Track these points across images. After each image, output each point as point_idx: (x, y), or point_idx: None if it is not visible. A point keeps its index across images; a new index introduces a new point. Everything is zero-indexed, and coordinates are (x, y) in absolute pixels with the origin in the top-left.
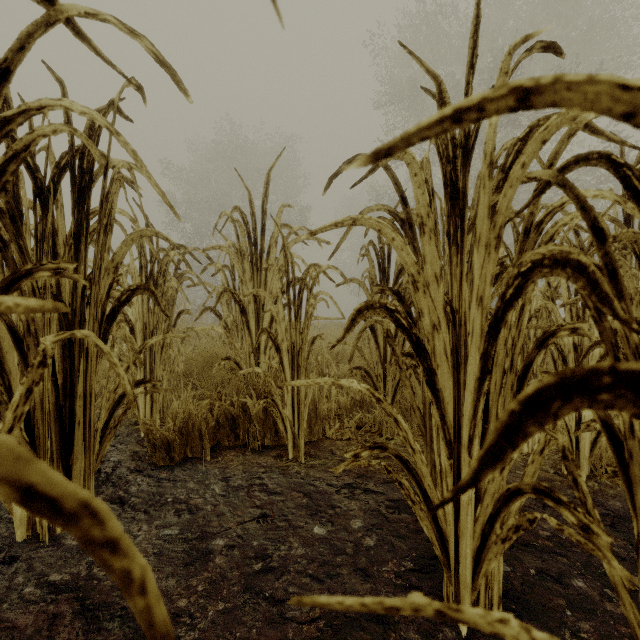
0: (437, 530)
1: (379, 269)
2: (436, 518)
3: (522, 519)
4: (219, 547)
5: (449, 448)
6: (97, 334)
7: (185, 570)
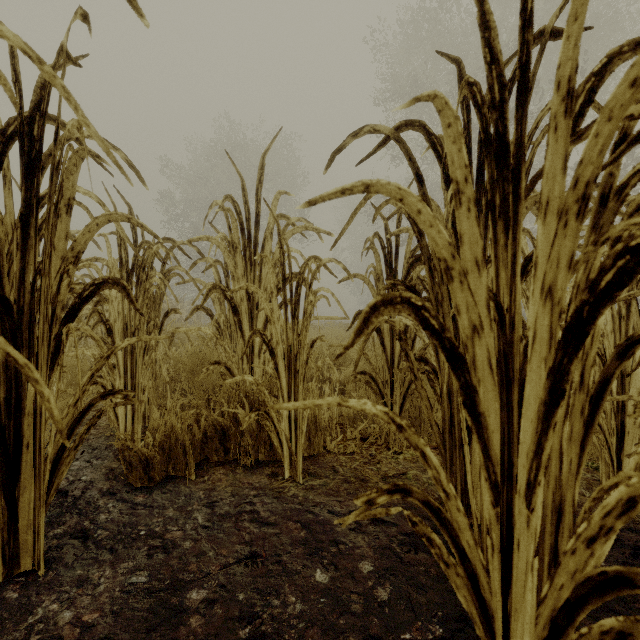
0: (479, 602)
1: (385, 264)
2: (477, 586)
3: (632, 625)
4: (195, 602)
5: (494, 492)
6: (47, 337)
7: (149, 639)
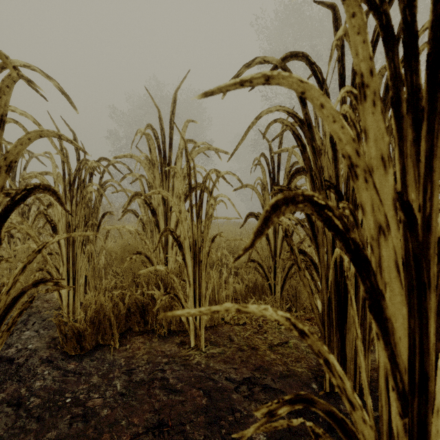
0: None
1: (270, 176)
2: None
3: None
4: None
5: (402, 401)
6: None
7: None
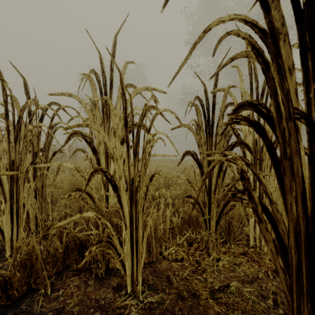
0: None
1: (204, 117)
2: None
3: None
4: None
5: None
6: None
7: None
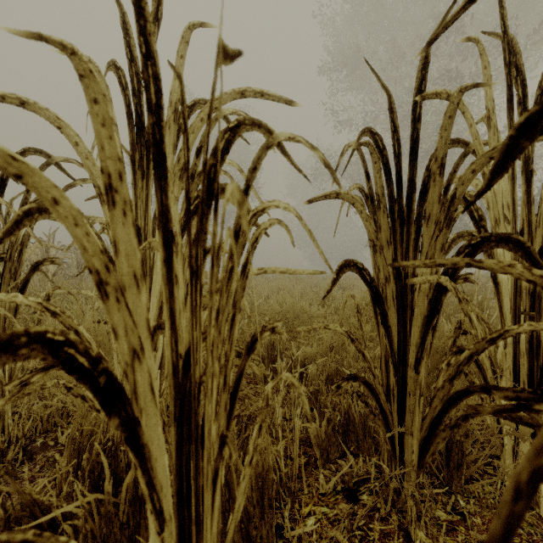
0: None
1: (387, 176)
2: None
3: None
4: None
5: None
6: None
7: None
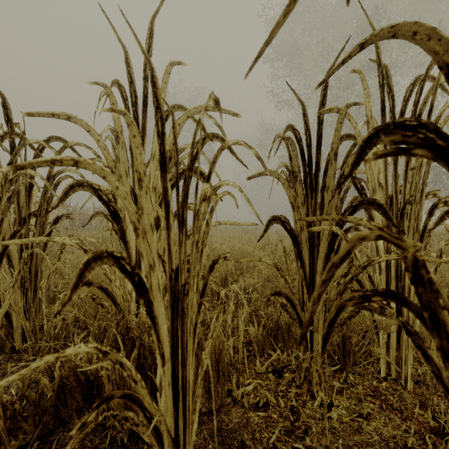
0: None
1: (302, 159)
2: None
3: None
4: None
5: None
6: None
7: None
